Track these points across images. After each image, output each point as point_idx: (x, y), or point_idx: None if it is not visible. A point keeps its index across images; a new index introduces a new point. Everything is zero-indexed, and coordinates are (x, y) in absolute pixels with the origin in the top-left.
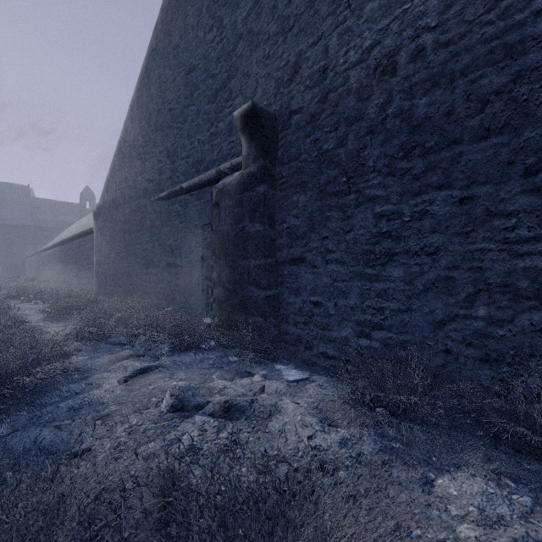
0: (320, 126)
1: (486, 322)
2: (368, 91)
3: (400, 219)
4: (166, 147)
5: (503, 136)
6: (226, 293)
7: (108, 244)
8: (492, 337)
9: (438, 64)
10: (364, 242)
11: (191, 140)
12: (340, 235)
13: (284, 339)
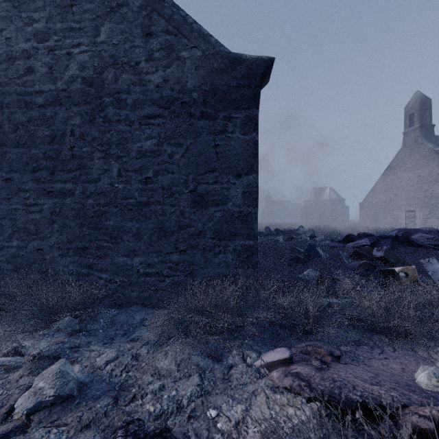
0: None
1: (17, 248)
2: None
3: None
4: None
5: (24, 149)
6: None
7: None
8: (19, 256)
9: None
10: None
11: None
12: None
13: None
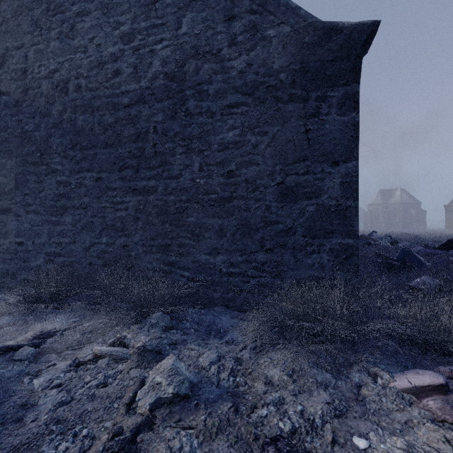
0: (23, 111)
1: (106, 245)
2: (53, 99)
3: (70, 186)
4: None
5: (112, 149)
6: None
7: None
8: (108, 252)
9: (87, 99)
10: (51, 199)
11: None
12: (36, 193)
13: None
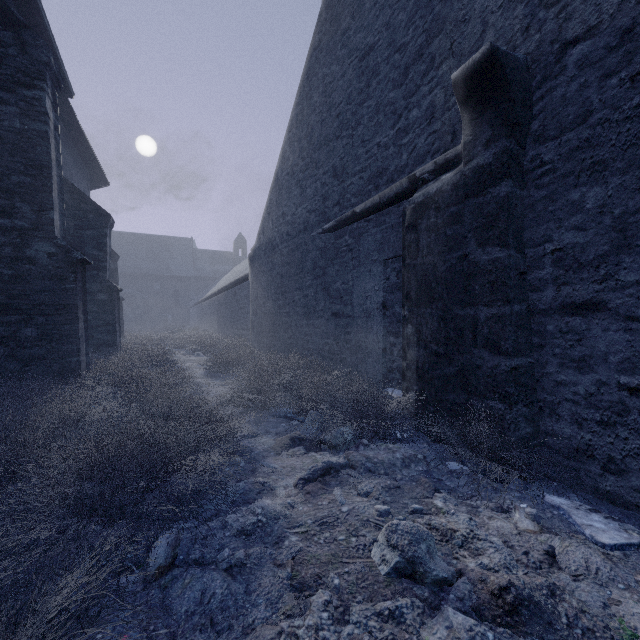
0: None
1: None
2: None
3: None
4: (332, 165)
5: None
6: (431, 358)
7: (264, 291)
8: None
9: None
10: None
11: (367, 146)
12: None
13: (548, 443)
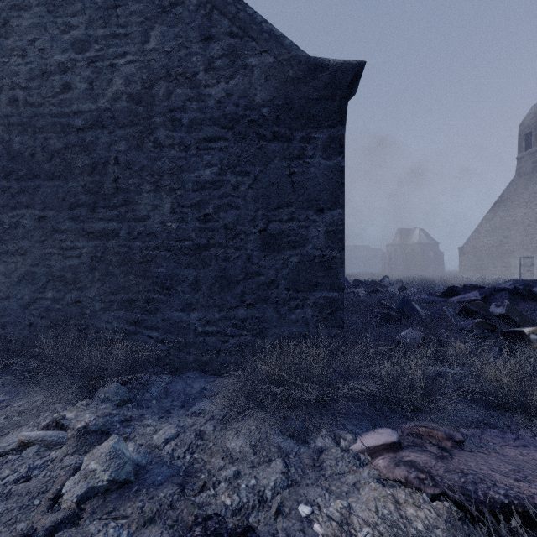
0: None
1: (52, 301)
2: None
3: (2, 226)
4: None
5: (61, 181)
6: None
7: None
8: (54, 310)
9: (27, 117)
10: None
11: None
12: None
13: None
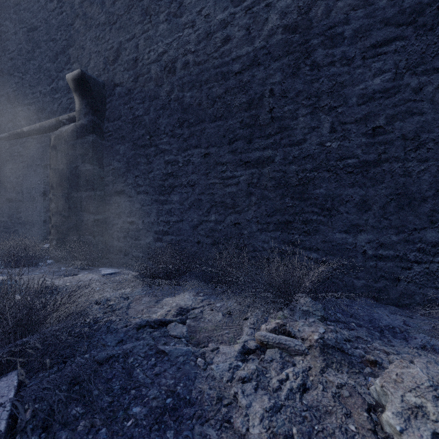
0: (134, 98)
1: (214, 223)
2: (161, 81)
3: (177, 165)
4: (6, 92)
5: (221, 121)
6: (62, 219)
7: None
8: (217, 231)
9: (195, 74)
10: (159, 179)
11: (33, 90)
12: (145, 174)
13: (110, 251)
